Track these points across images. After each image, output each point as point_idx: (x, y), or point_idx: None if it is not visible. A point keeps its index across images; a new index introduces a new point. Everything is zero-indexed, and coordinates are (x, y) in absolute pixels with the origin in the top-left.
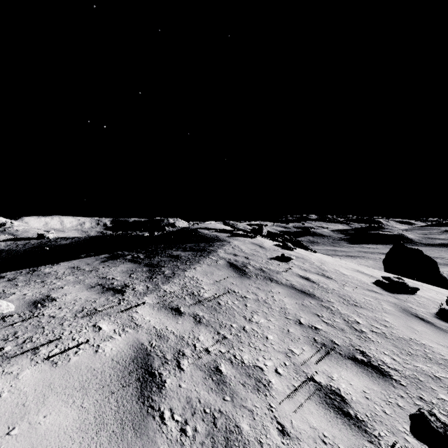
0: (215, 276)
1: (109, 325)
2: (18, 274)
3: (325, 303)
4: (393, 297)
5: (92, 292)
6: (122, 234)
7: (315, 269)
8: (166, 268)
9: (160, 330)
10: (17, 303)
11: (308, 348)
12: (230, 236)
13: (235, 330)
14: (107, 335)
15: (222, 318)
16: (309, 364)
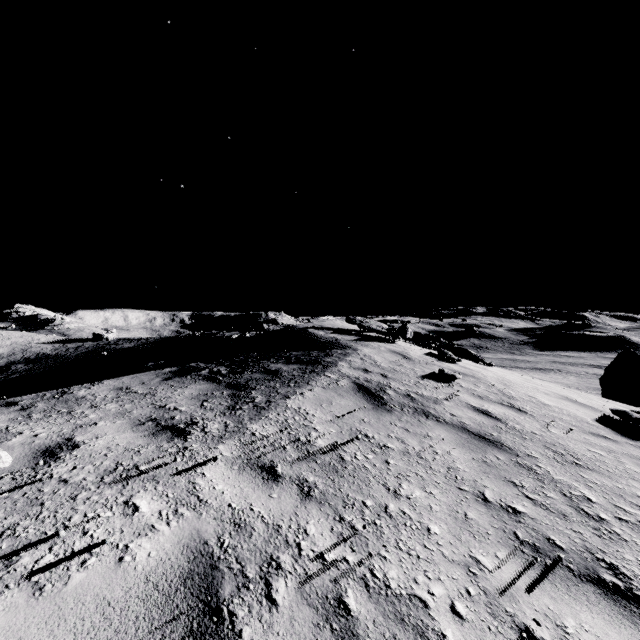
0: (334, 408)
1: (153, 501)
2: (39, 398)
3: (524, 459)
4: (638, 447)
5: (139, 434)
6: (203, 335)
7: (496, 396)
8: (258, 392)
9: (240, 512)
10: (19, 452)
11: (507, 556)
12: (357, 339)
13: (371, 513)
14: (145, 523)
15: (348, 488)
16: (515, 593)
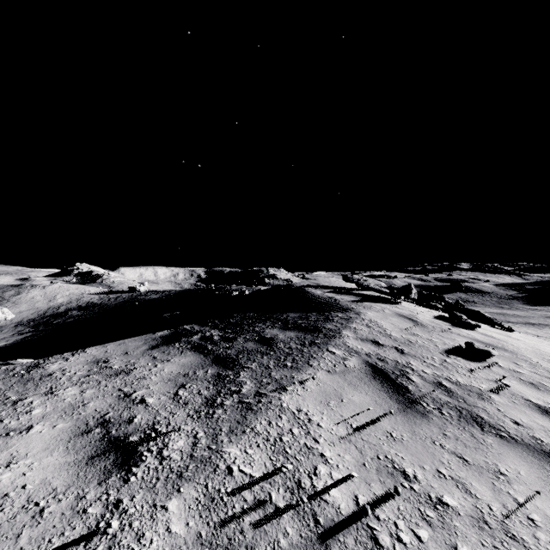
0: (346, 410)
1: None
2: (3, 374)
3: None
4: None
5: (68, 458)
6: (214, 288)
7: None
8: (247, 373)
9: None
10: None
11: None
12: (357, 300)
13: None
14: None
15: None
16: None
